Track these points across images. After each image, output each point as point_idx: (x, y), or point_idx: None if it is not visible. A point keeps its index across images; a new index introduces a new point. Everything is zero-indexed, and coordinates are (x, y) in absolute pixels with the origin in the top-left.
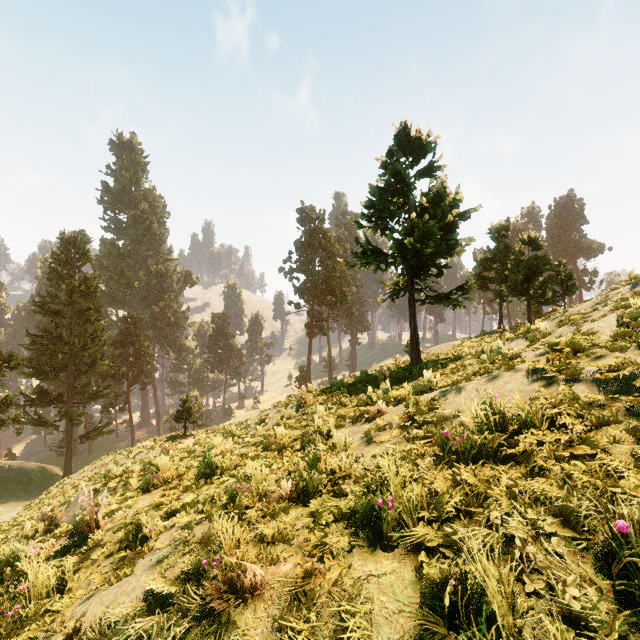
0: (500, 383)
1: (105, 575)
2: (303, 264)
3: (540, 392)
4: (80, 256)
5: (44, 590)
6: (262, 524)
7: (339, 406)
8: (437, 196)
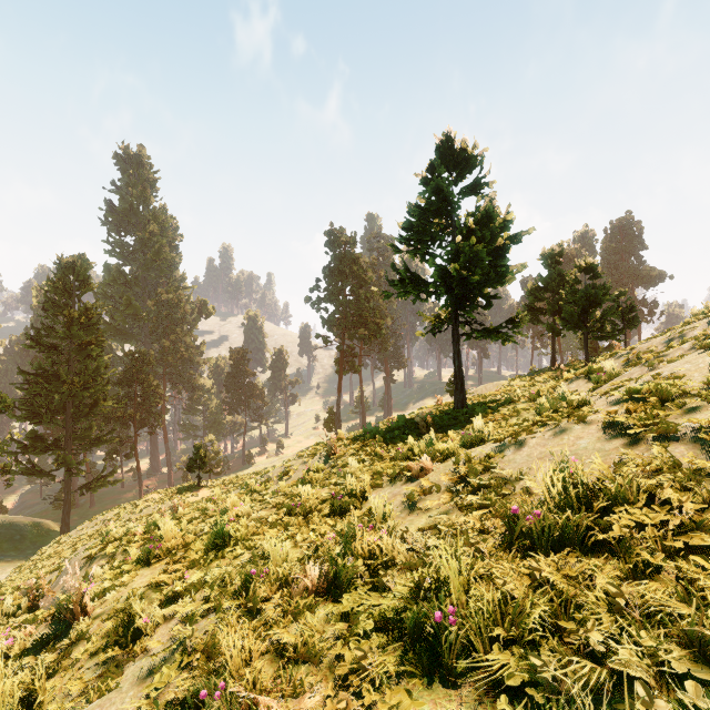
0: (570, 438)
1: (86, 682)
2: (332, 293)
3: (626, 454)
4: (80, 284)
5: (7, 706)
6: (281, 630)
7: (374, 458)
8: (485, 216)
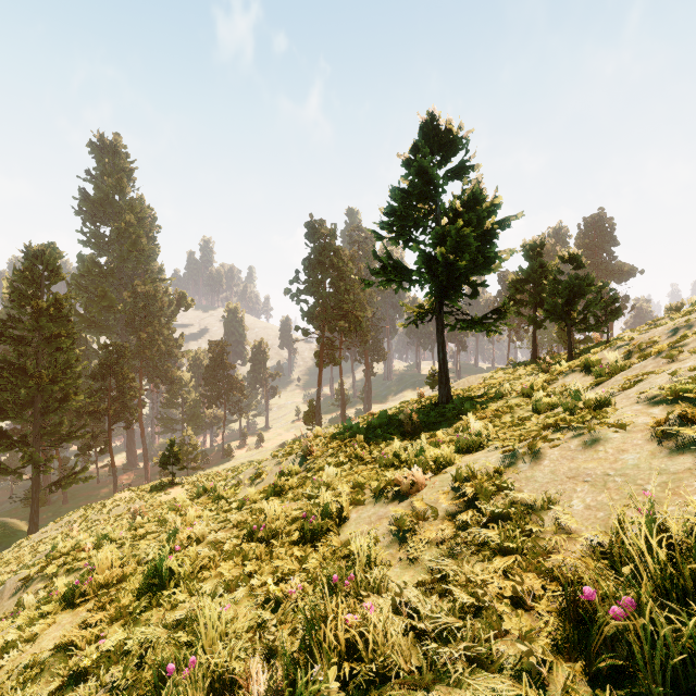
0: (608, 450)
1: None
2: (312, 285)
3: None
4: (49, 273)
5: None
6: None
7: (354, 460)
8: (472, 200)
